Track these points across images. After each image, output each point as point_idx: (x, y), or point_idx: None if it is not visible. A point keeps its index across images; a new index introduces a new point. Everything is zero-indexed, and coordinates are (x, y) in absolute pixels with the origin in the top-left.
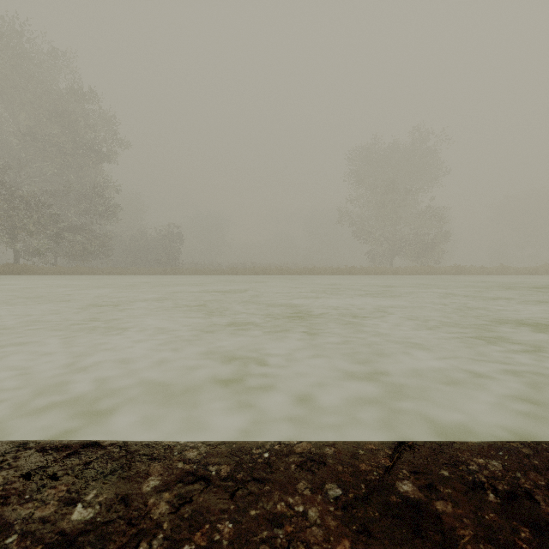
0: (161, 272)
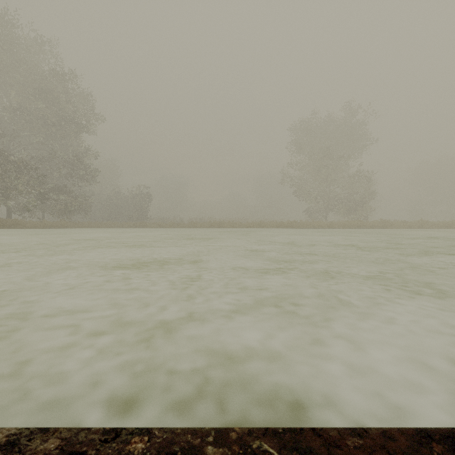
0: (132, 225)
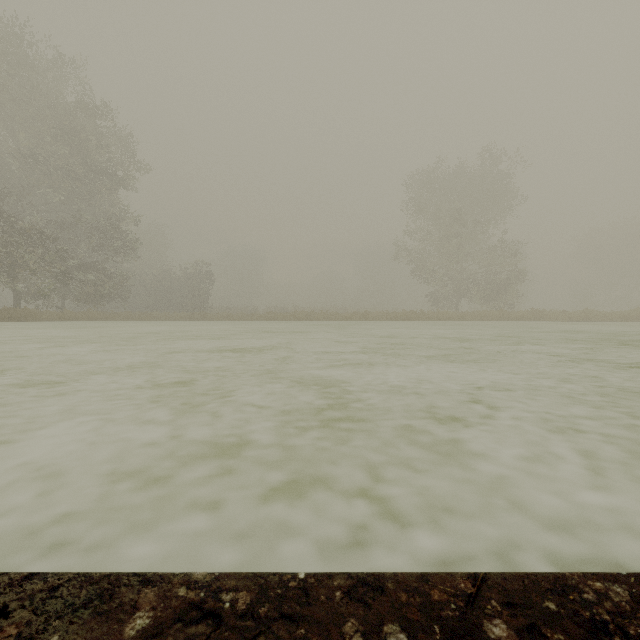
0: (187, 317)
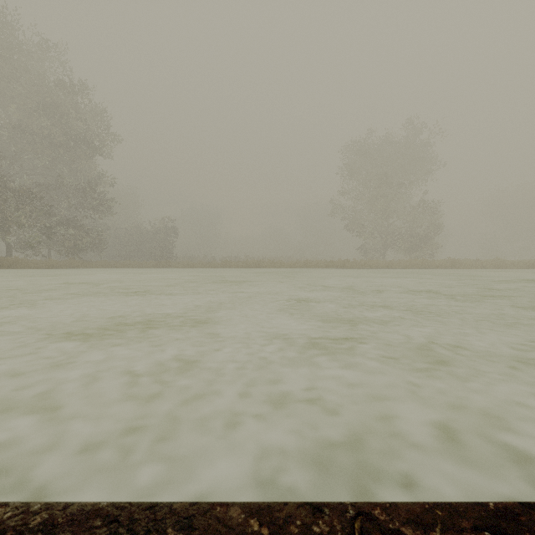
0: (155, 265)
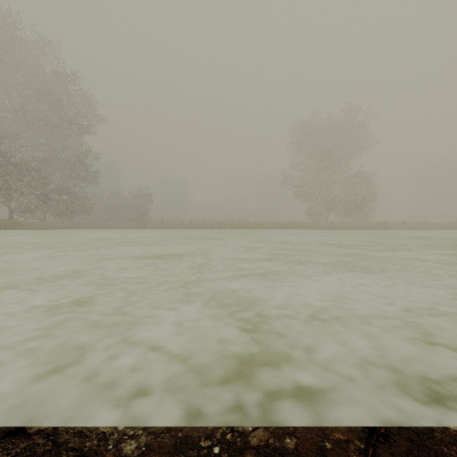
0: (133, 226)
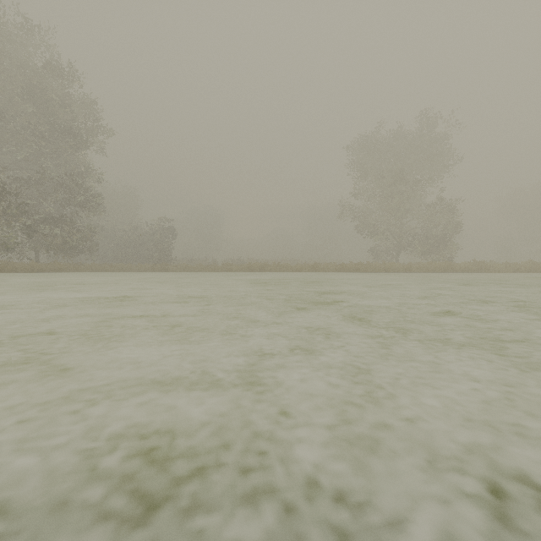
0: (150, 268)
